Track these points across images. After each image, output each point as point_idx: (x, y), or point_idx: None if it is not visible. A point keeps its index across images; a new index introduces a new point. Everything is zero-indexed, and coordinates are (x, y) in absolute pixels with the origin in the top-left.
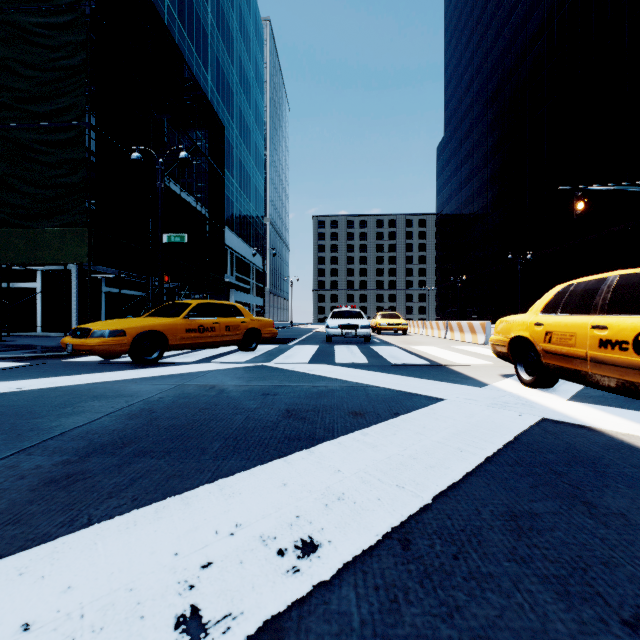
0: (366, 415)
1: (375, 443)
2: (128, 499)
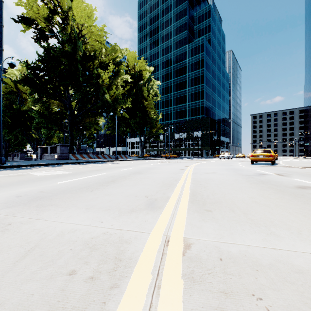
0: None
1: None
2: None
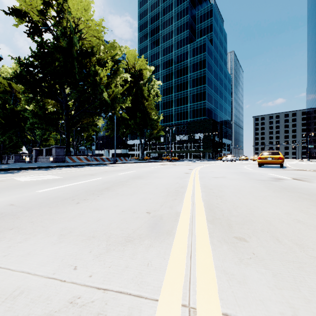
0: None
1: None
2: None
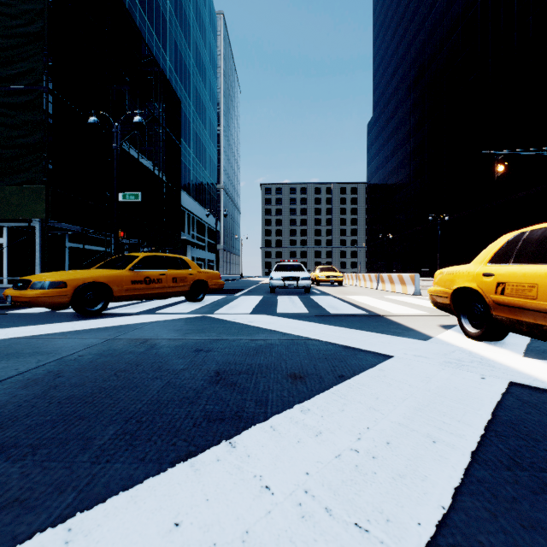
0: (307, 379)
1: (319, 427)
2: None
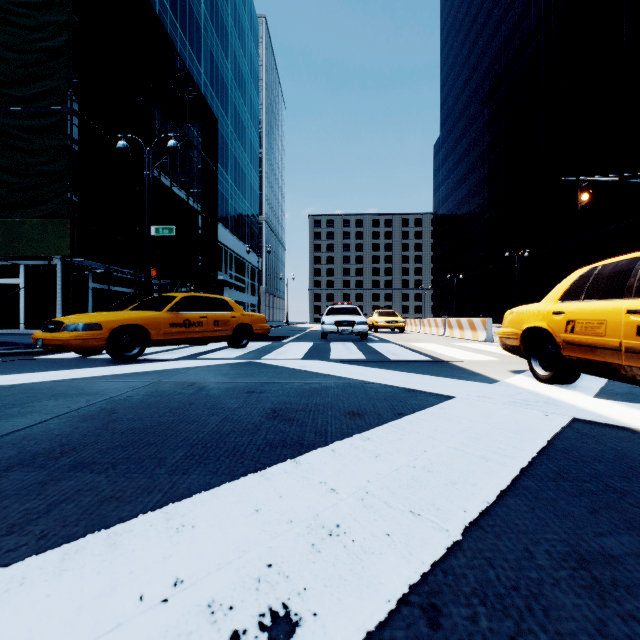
0: (365, 415)
1: (378, 450)
2: (33, 536)
